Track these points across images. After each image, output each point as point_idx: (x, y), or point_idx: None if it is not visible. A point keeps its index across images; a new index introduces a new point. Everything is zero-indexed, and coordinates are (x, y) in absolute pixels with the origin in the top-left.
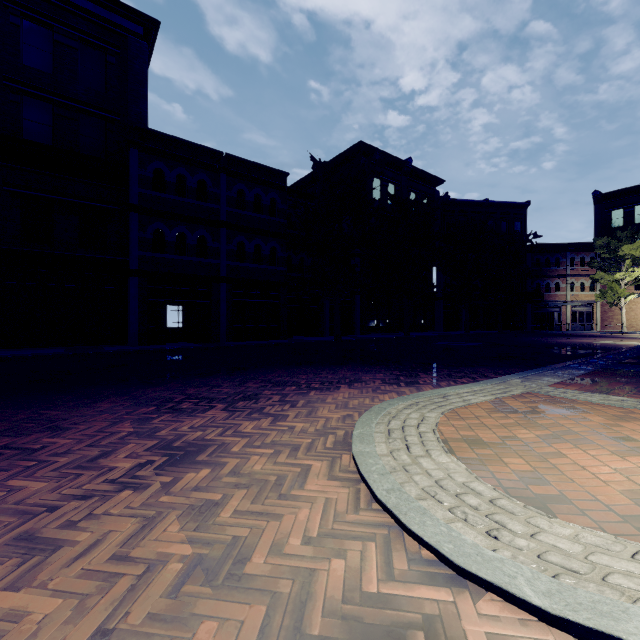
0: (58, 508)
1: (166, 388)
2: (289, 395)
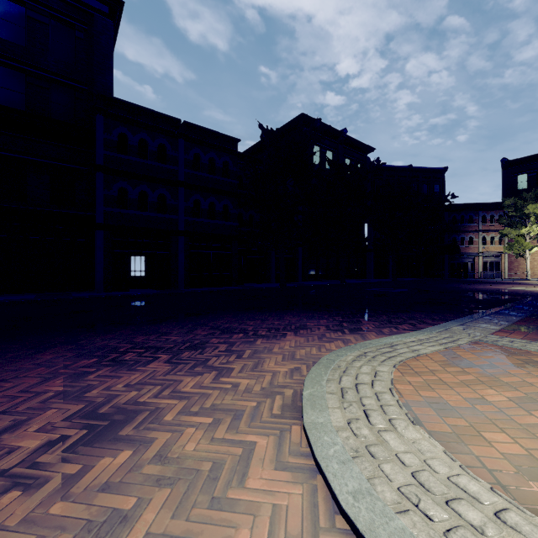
0: None
1: (116, 336)
2: (236, 344)
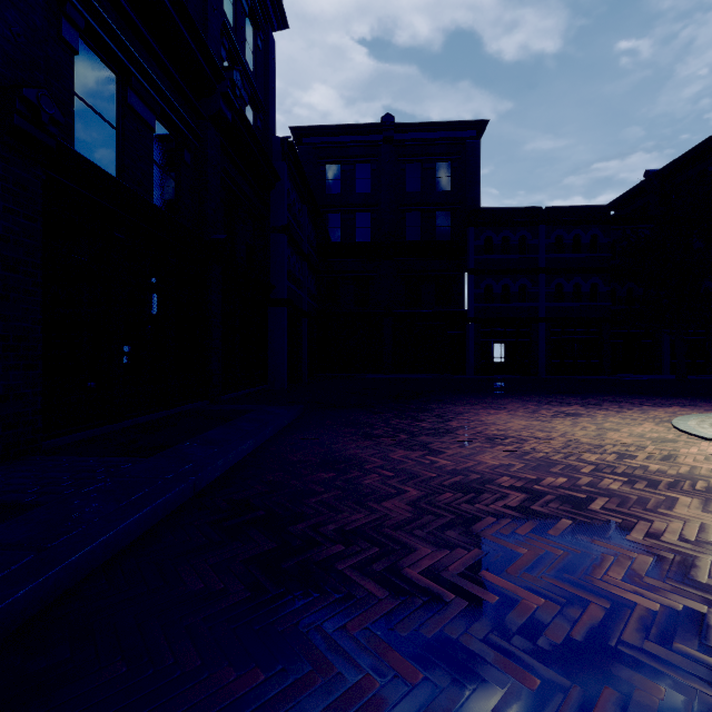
0: (538, 418)
1: (531, 397)
2: (625, 406)
